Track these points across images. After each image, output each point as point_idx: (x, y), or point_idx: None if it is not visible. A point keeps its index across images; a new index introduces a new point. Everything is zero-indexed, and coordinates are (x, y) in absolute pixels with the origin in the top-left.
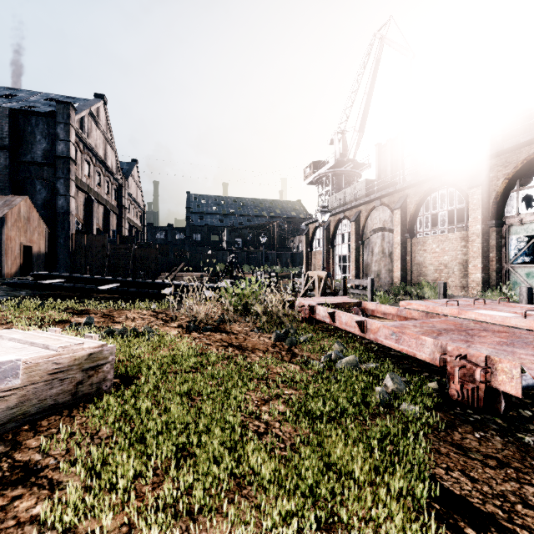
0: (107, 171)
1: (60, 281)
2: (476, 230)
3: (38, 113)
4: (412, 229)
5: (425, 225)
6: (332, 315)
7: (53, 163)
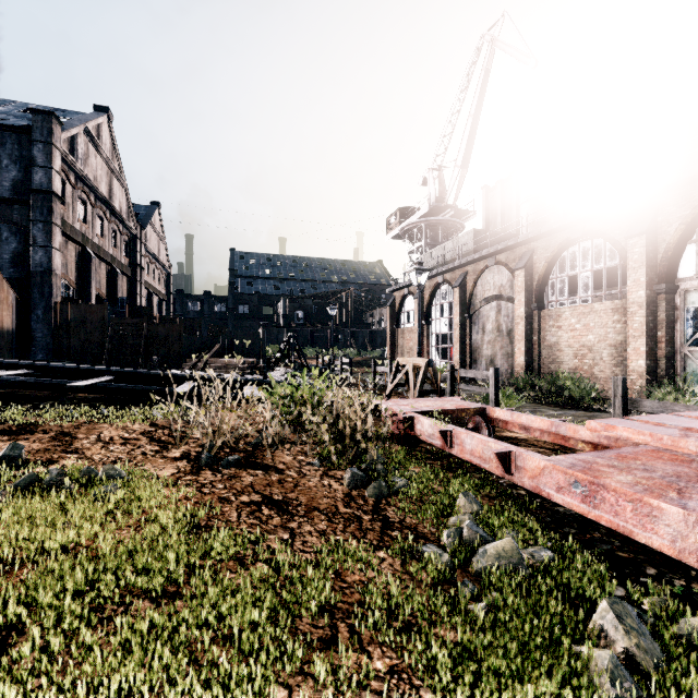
0: (113, 215)
1: (17, 373)
2: (638, 298)
3: (5, 127)
4: (541, 298)
5: (559, 292)
6: (447, 436)
7: (27, 200)
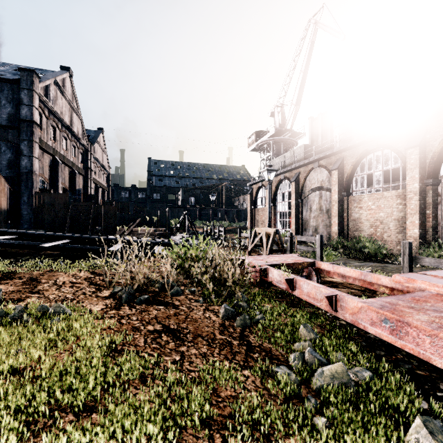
0: (73, 136)
1: (7, 238)
2: (414, 188)
3: (3, 80)
4: (348, 188)
5: (360, 184)
6: (290, 282)
7: (17, 126)
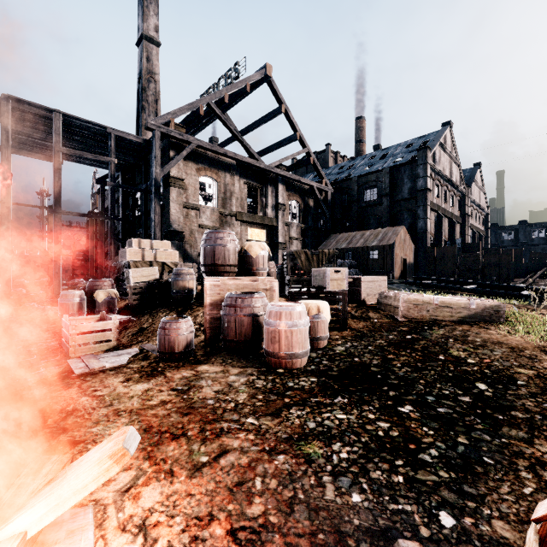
0: (451, 186)
1: (433, 282)
2: None
3: (405, 163)
4: None
5: None
6: None
7: (415, 196)
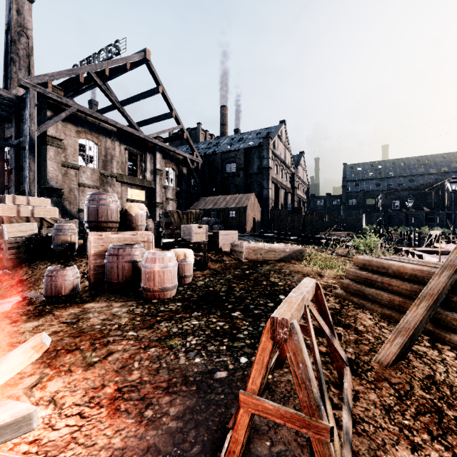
0: (285, 167)
1: (271, 235)
2: None
3: (255, 147)
4: None
5: None
6: (412, 254)
7: (262, 172)
